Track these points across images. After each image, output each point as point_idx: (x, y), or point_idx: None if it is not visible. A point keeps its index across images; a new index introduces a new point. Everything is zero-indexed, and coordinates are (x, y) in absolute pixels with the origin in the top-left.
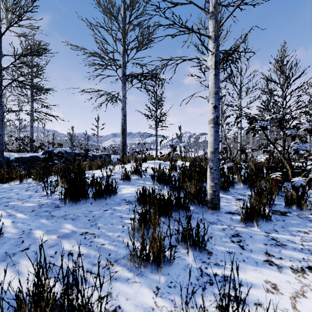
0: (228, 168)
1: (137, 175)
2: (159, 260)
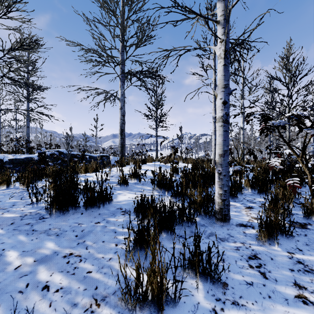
0: (235, 172)
1: (135, 179)
2: (160, 302)
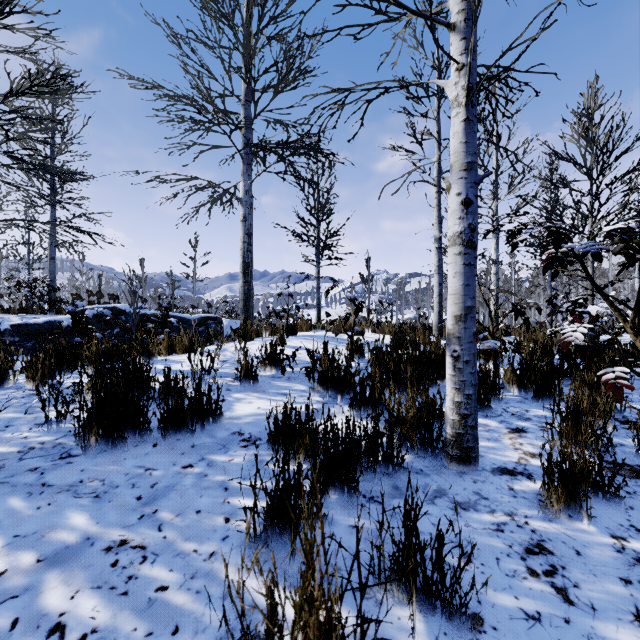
0: (486, 353)
1: (273, 367)
2: None
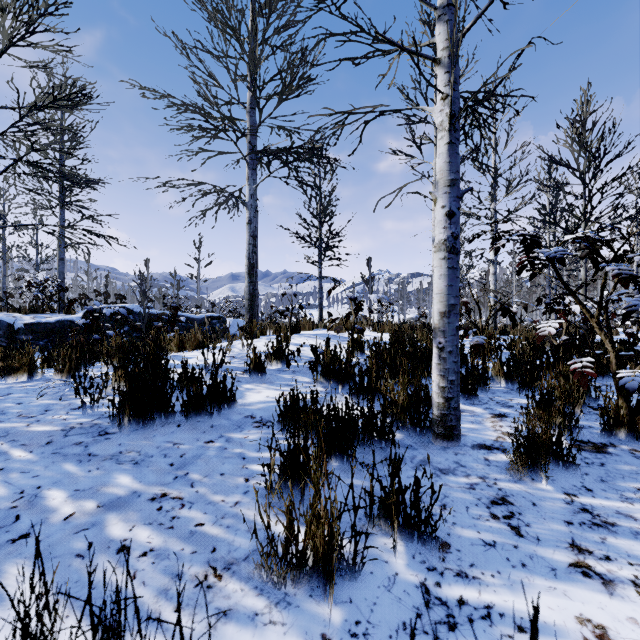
0: (474, 347)
1: (279, 361)
2: (328, 569)
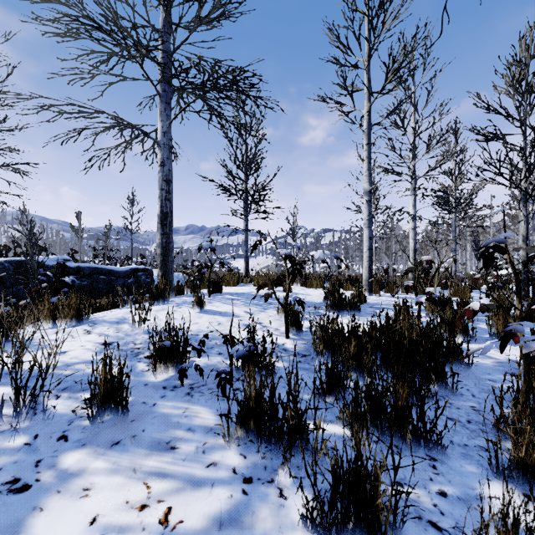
0: None
1: (170, 364)
2: None
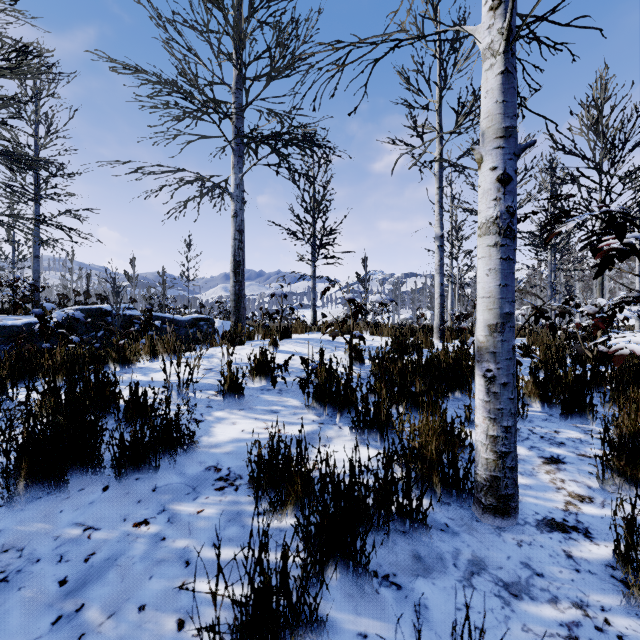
0: None
1: (263, 377)
2: None
